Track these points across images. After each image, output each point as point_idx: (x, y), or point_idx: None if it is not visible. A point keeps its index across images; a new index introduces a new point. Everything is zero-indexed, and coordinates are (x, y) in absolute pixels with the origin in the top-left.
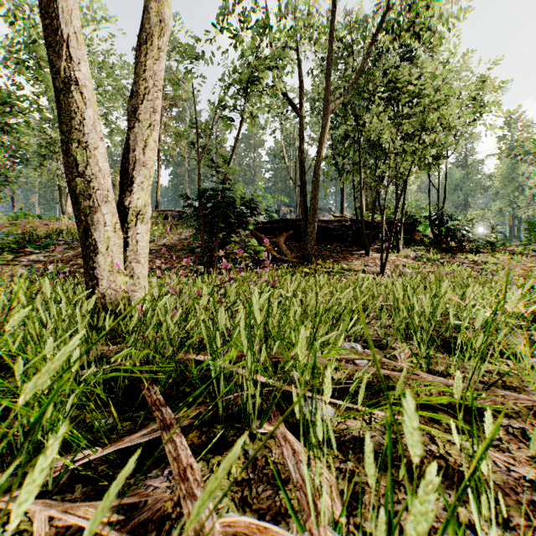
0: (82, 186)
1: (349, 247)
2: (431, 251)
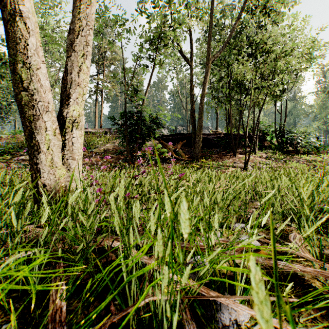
0: (26, 98)
1: (222, 151)
2: (277, 153)
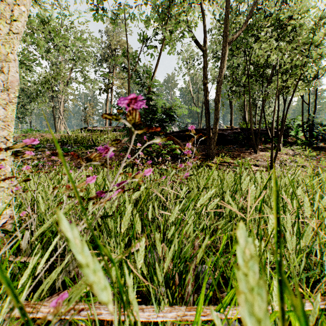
0: None
1: (239, 147)
2: (307, 150)
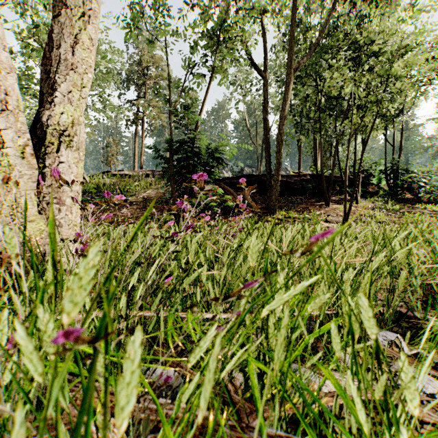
0: None
1: (308, 199)
2: (389, 202)
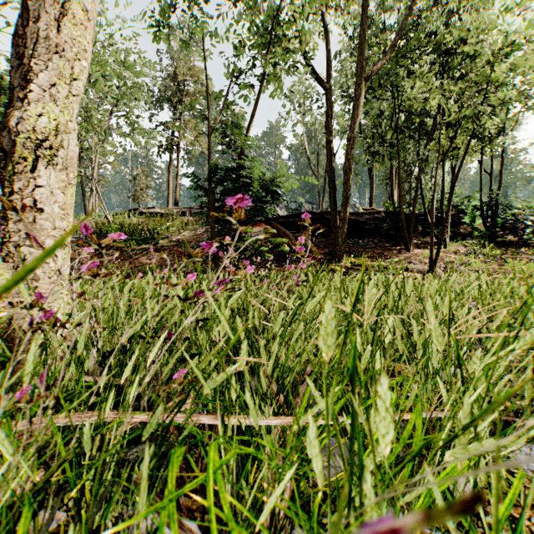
0: None
1: (383, 242)
2: (487, 246)
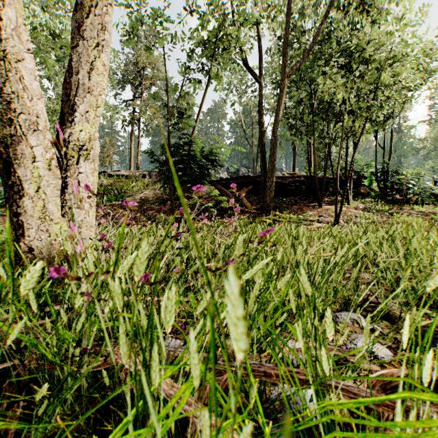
0: (0, 108)
1: (302, 200)
2: (379, 203)
